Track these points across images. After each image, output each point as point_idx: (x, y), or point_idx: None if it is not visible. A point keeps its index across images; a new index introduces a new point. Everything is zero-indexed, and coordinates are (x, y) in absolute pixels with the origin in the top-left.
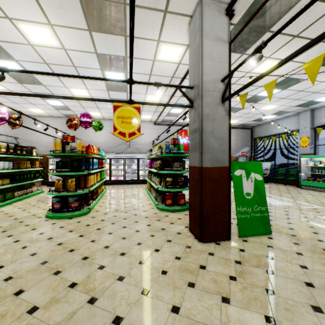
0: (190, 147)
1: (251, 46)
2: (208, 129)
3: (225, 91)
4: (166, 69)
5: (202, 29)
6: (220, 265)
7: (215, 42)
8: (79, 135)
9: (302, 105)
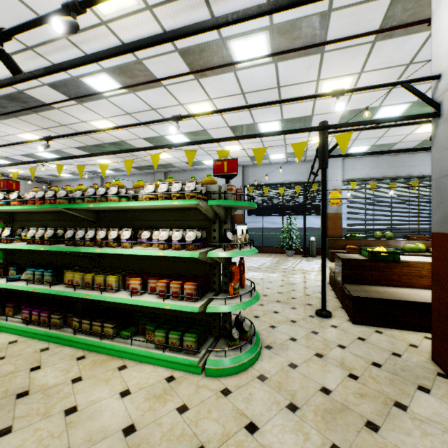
0: None
1: (3, 119)
2: None
3: None
4: None
5: None
6: None
7: None
8: None
9: (91, 172)
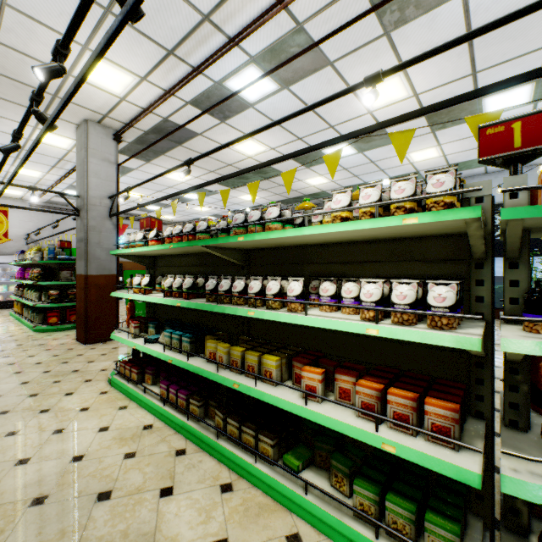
0: (78, 255)
1: (153, 159)
2: (94, 240)
3: (111, 209)
4: (51, 151)
5: (88, 148)
6: (98, 352)
7: (102, 162)
8: None
9: (233, 212)
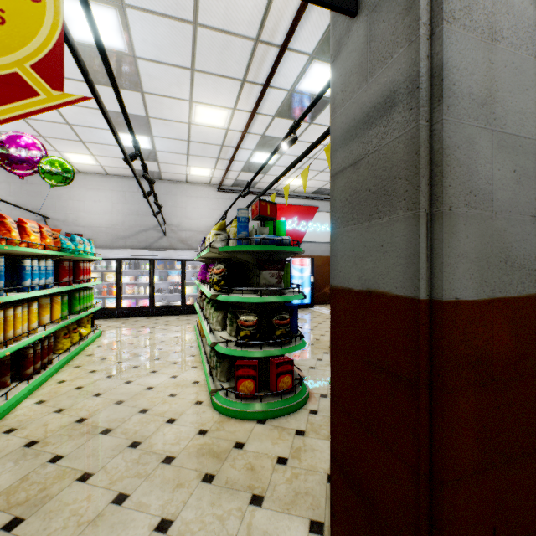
0: (340, 201)
1: None
2: (468, 83)
3: None
4: (240, 4)
5: None
6: None
7: None
8: (47, 208)
9: None
